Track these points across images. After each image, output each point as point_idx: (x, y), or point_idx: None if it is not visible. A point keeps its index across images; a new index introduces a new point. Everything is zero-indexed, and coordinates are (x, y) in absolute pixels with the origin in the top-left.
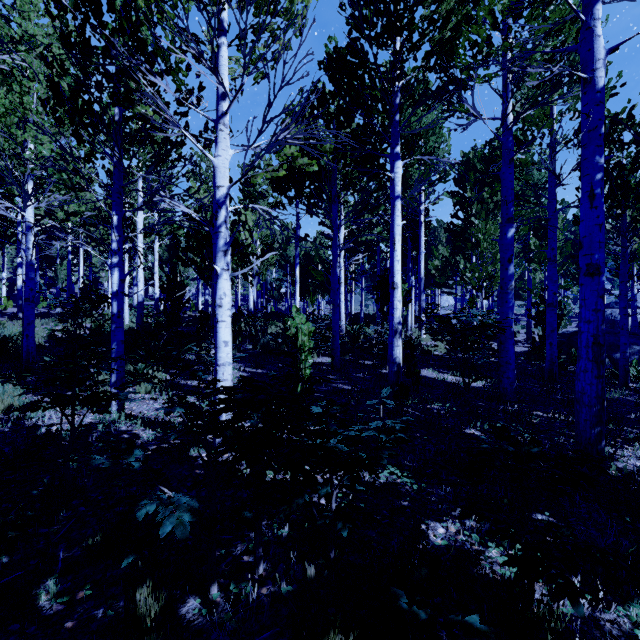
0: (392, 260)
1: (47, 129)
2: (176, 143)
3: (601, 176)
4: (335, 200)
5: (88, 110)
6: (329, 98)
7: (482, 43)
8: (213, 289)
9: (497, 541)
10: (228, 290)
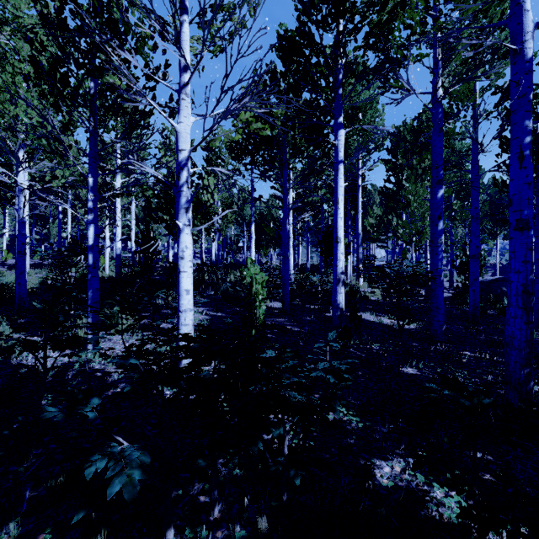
0: (336, 217)
1: (29, 100)
2: (144, 113)
3: (530, 139)
4: (285, 166)
5: (65, 83)
6: (280, 77)
7: (415, 25)
8: None
9: (440, 480)
10: (189, 243)
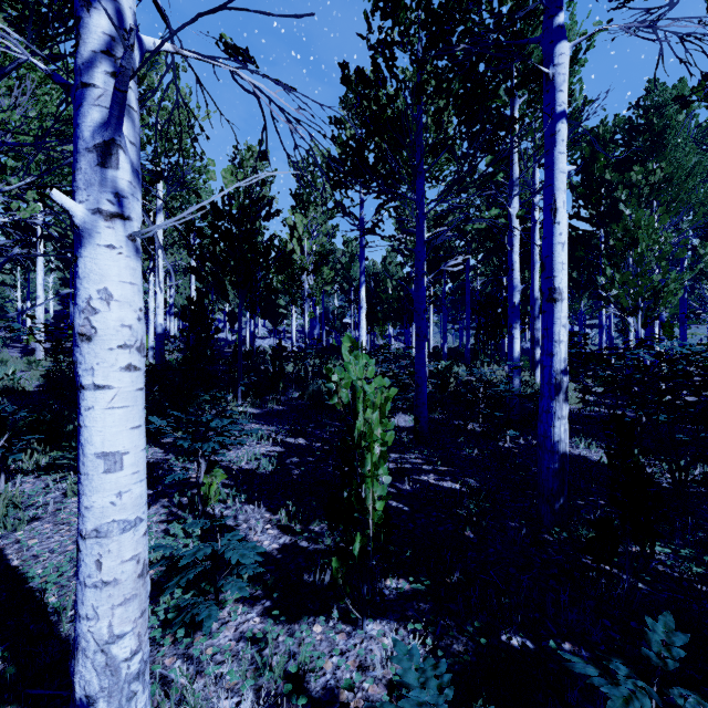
0: (549, 243)
1: None
2: None
3: None
4: (420, 169)
5: None
6: (411, 0)
7: None
8: (240, 314)
9: None
10: (120, 283)
